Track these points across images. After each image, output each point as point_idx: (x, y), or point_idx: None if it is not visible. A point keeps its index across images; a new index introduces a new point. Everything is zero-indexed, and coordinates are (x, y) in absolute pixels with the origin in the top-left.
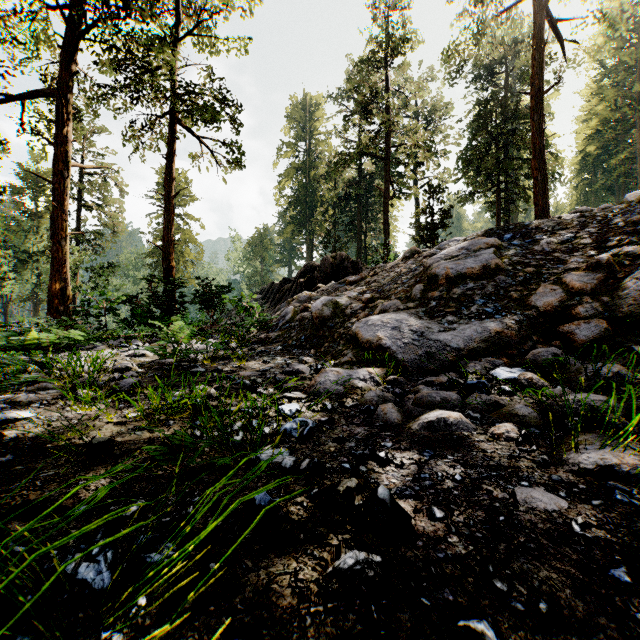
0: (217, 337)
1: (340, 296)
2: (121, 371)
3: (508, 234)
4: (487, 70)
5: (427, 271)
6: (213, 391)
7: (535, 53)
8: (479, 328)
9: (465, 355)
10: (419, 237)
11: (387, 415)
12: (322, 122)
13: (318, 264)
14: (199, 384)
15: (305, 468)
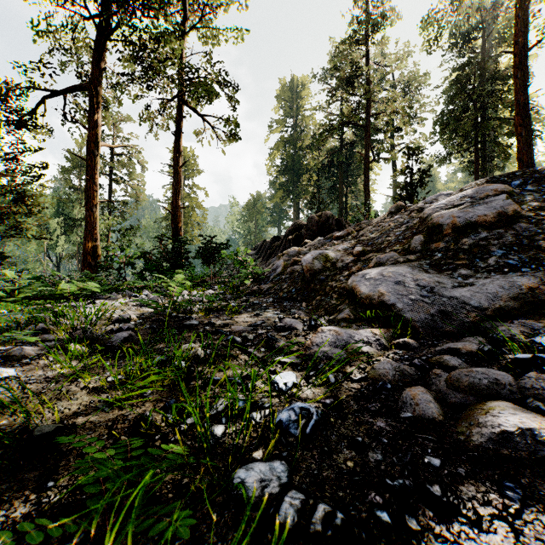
0: (216, 288)
1: (329, 250)
2: (122, 322)
3: (516, 180)
4: (464, 38)
5: (424, 222)
6: (200, 351)
7: (518, 12)
8: (505, 283)
9: (490, 315)
10: (398, 196)
11: (420, 406)
12: (307, 100)
13: (304, 223)
14: (181, 347)
15: (319, 533)
